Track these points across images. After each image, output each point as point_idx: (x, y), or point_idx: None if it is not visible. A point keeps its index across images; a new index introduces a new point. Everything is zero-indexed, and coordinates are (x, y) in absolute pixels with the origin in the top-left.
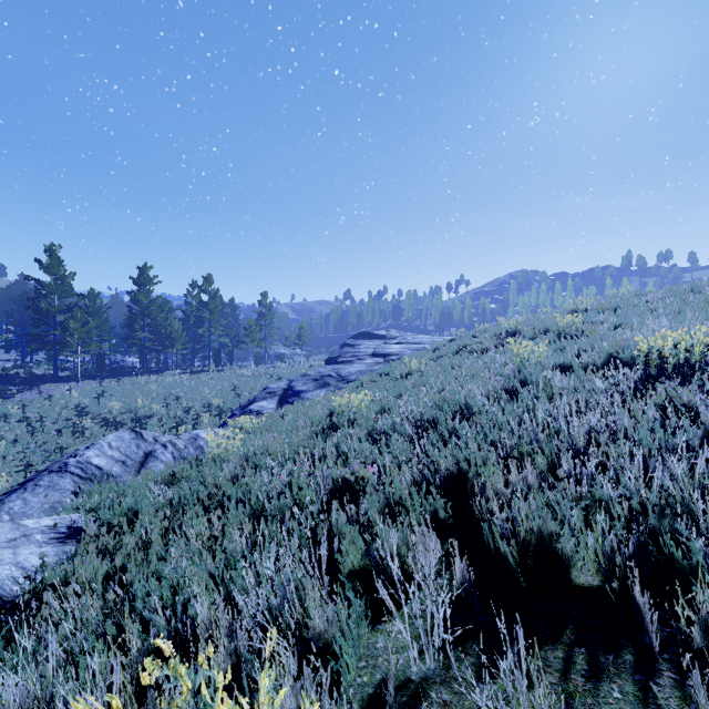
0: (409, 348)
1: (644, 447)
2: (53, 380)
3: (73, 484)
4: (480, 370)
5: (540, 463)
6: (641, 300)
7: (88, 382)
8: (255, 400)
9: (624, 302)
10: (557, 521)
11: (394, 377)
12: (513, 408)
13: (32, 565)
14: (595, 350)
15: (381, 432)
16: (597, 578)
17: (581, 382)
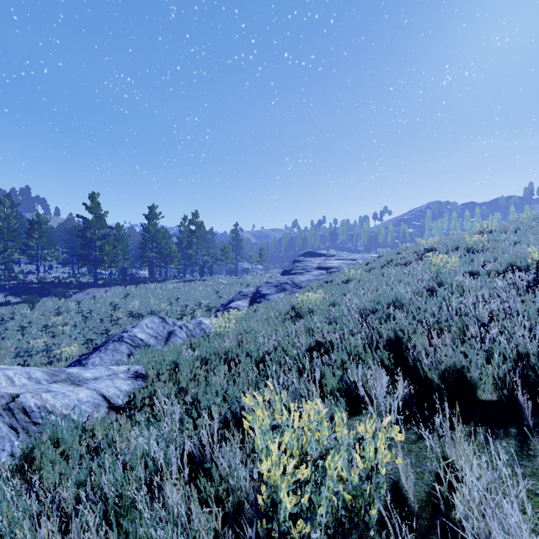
0: (345, 263)
1: (530, 319)
2: (94, 286)
3: (127, 349)
4: (405, 277)
5: (454, 334)
6: (538, 223)
7: (116, 288)
8: (233, 300)
9: (523, 225)
10: (467, 360)
11: (337, 283)
12: (433, 300)
13: (124, 389)
14: (497, 261)
15: (335, 317)
16: (494, 395)
17: (485, 282)
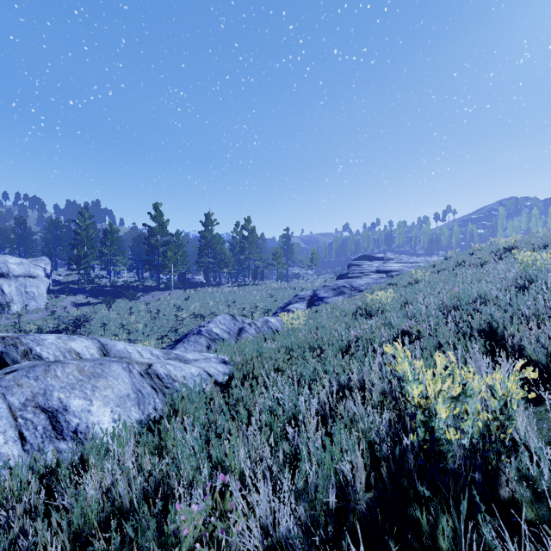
0: (407, 266)
1: None
2: (158, 289)
3: (206, 342)
4: (484, 276)
5: None
6: None
7: (177, 291)
8: (290, 303)
9: None
10: None
11: (402, 285)
12: (524, 297)
13: (220, 370)
14: None
15: (412, 314)
16: None
17: None
